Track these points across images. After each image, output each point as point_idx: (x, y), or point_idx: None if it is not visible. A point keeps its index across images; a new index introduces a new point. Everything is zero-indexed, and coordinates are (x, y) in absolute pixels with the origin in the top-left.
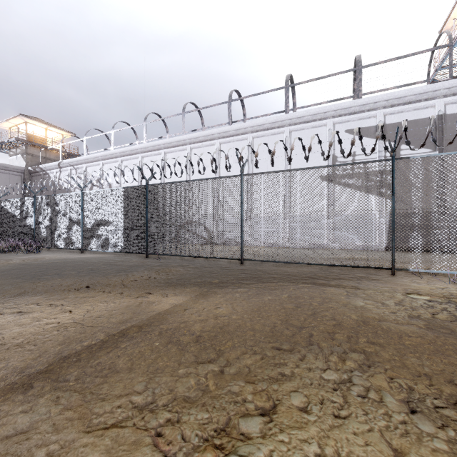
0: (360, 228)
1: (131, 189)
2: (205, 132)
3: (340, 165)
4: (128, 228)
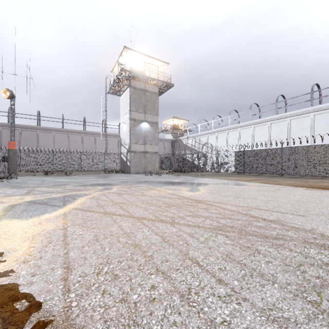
0: (327, 165)
1: (238, 152)
2: (262, 119)
3: (319, 145)
4: (236, 165)
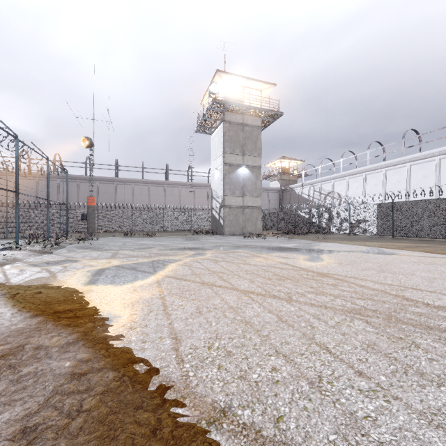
0: None
1: (382, 204)
2: (424, 152)
3: None
4: (379, 224)
